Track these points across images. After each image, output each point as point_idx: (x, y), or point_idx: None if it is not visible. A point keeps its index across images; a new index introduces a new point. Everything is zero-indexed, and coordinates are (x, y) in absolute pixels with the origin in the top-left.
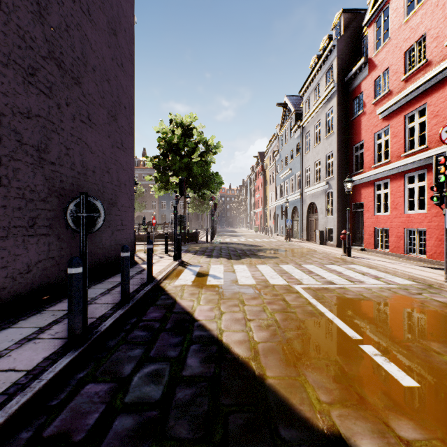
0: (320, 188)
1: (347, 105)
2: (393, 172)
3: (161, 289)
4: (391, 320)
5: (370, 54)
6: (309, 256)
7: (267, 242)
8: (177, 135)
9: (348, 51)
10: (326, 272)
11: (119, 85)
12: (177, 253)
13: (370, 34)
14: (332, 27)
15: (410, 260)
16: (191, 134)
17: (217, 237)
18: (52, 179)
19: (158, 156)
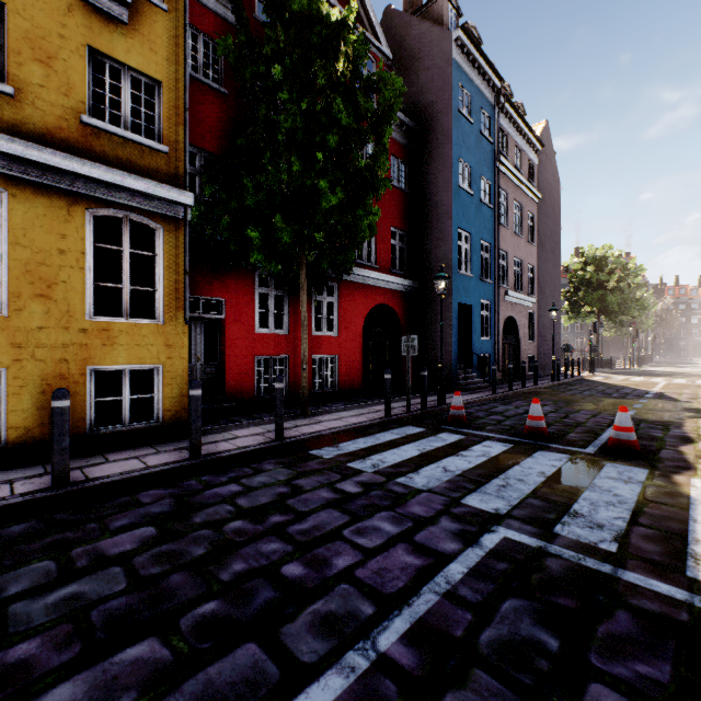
0: None
1: None
2: None
3: (585, 378)
4: (688, 386)
5: None
6: None
7: None
8: (589, 272)
9: None
10: None
11: (555, 277)
12: (591, 370)
13: None
14: None
15: None
16: (605, 264)
17: (643, 367)
18: (540, 335)
19: (569, 291)
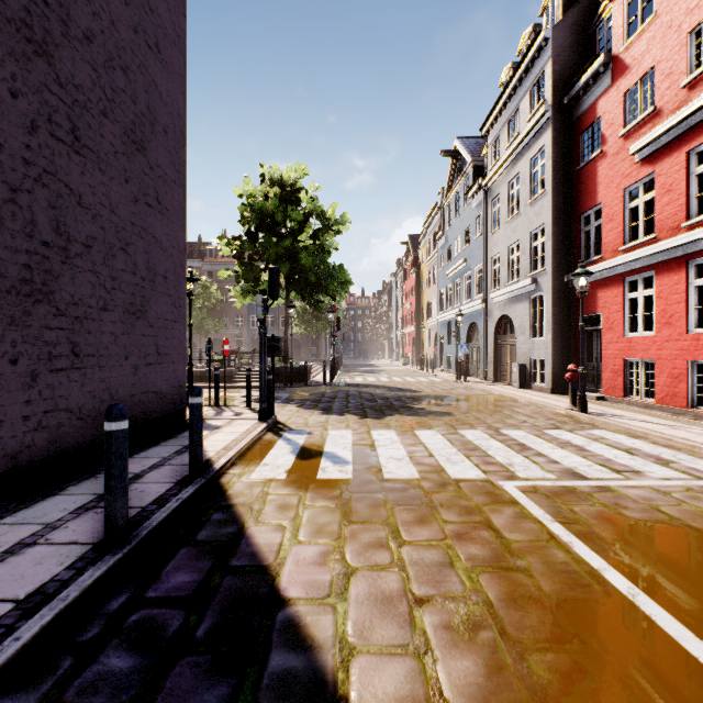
0: (519, 291)
1: (569, 143)
2: (664, 257)
3: (219, 492)
4: None
5: (615, 47)
6: (508, 411)
7: (427, 382)
8: (273, 200)
9: (571, 48)
10: (553, 446)
11: (152, 85)
12: (266, 407)
13: (615, 12)
14: (540, 11)
15: (701, 419)
16: (297, 199)
17: (342, 375)
18: None
19: (241, 237)
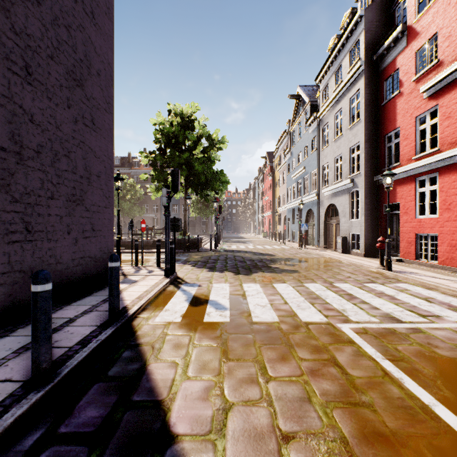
0: (342, 188)
1: (377, 87)
2: (445, 163)
3: (130, 333)
4: None
5: (409, 20)
6: (337, 269)
7: (279, 249)
8: (176, 127)
9: (378, 23)
10: (372, 295)
11: (88, 41)
12: (170, 267)
13: None
14: None
15: None
16: (193, 126)
17: (222, 244)
18: None
19: (155, 151)
